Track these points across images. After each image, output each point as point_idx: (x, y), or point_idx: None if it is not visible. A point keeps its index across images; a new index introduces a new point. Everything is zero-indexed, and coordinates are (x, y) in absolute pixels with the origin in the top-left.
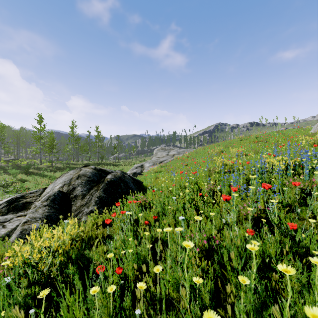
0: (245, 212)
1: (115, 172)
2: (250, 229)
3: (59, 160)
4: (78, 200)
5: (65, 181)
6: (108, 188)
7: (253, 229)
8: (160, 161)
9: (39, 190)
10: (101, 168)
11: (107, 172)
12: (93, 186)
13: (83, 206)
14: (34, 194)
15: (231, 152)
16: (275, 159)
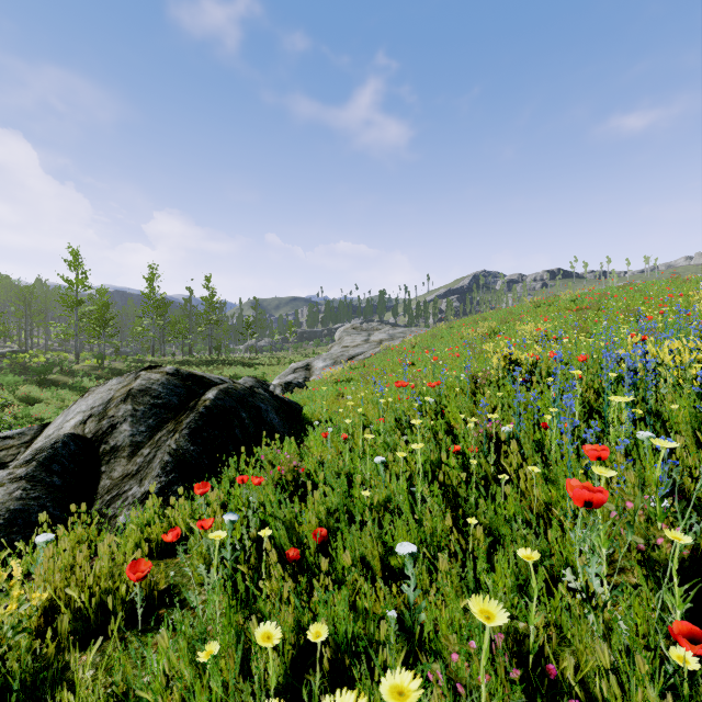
0: (643, 539)
1: (232, 382)
2: (686, 623)
3: (122, 353)
4: (120, 462)
5: (94, 407)
6: (203, 425)
7: (684, 610)
8: (350, 355)
9: (30, 430)
10: (192, 373)
11: (208, 383)
12: (166, 420)
13: (129, 480)
14: (13, 440)
15: (519, 334)
16: (665, 347)
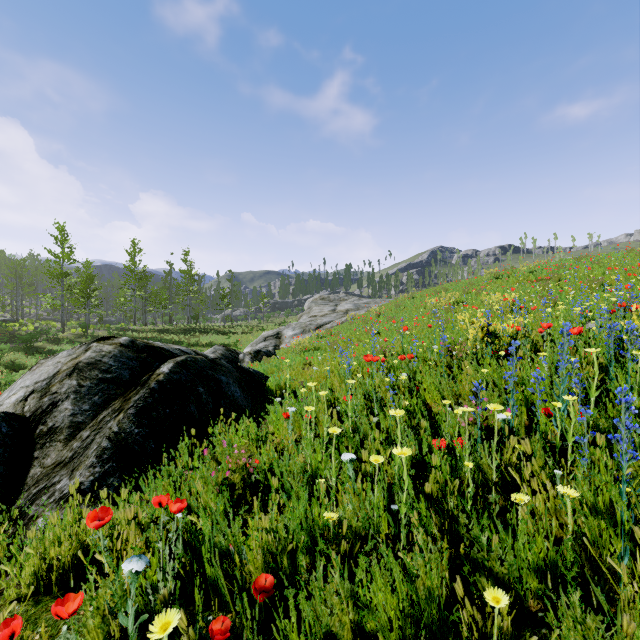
0: None
1: (194, 353)
2: None
3: (107, 322)
4: (55, 446)
5: (38, 382)
6: (153, 403)
7: None
8: (318, 324)
9: None
10: (148, 344)
11: (166, 355)
12: (114, 396)
13: (61, 469)
14: None
15: (486, 303)
16: None
